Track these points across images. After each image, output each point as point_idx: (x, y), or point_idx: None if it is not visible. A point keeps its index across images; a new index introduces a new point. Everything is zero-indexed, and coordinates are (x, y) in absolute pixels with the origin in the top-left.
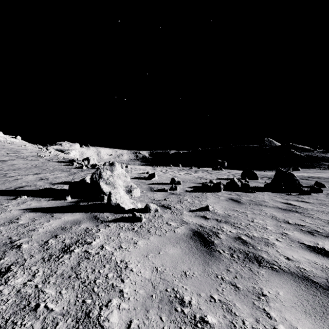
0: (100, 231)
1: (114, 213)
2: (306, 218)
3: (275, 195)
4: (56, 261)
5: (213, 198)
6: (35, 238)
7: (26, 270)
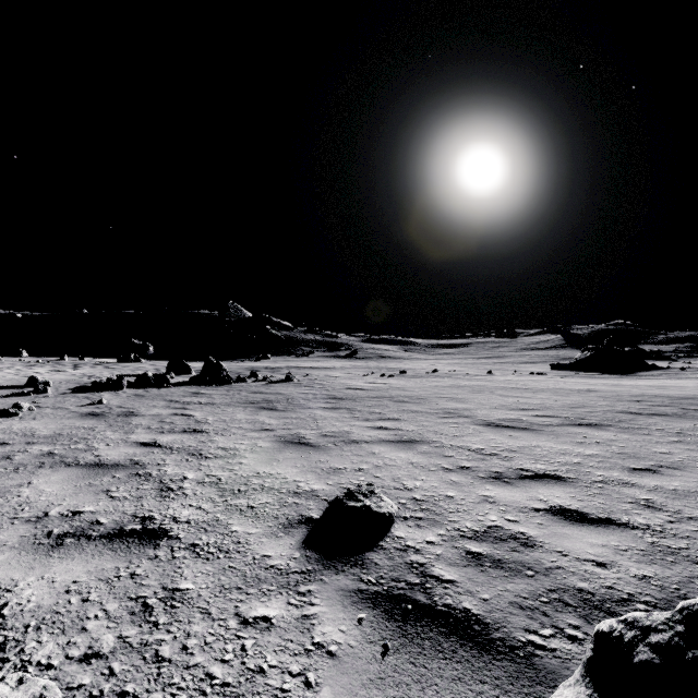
0: None
1: None
2: (197, 399)
3: (193, 387)
4: None
5: (110, 396)
6: None
7: None
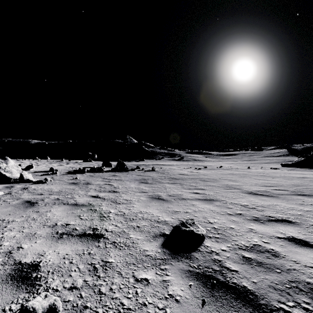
0: (30, 186)
1: (27, 183)
2: (114, 177)
3: (113, 173)
4: (25, 190)
5: (80, 176)
6: (1, 189)
7: (18, 191)
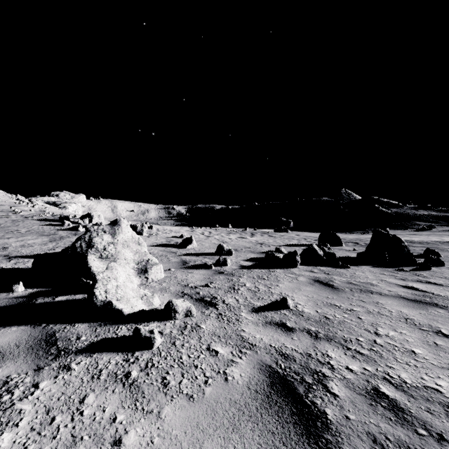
0: (36, 390)
1: (100, 322)
2: None
3: (380, 271)
4: None
5: (287, 280)
6: None
7: None
